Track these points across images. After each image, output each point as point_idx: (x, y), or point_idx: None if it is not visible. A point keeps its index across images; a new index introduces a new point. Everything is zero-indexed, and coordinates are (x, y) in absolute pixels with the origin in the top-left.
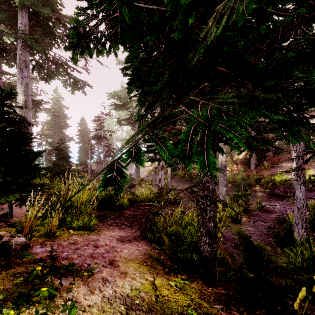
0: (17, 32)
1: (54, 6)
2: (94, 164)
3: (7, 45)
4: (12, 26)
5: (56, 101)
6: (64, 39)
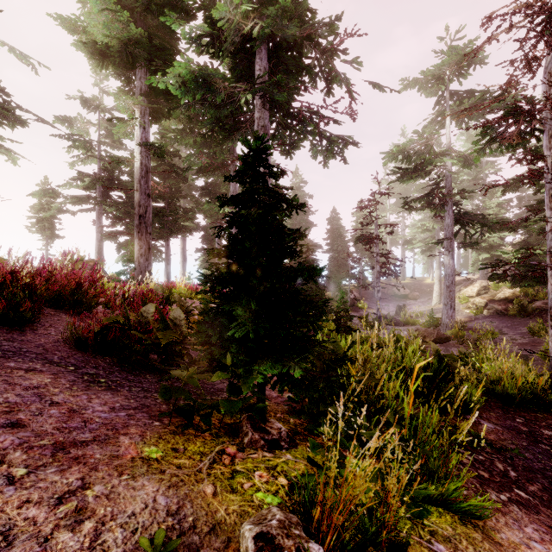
0: (255, 84)
1: (302, 18)
2: (352, 289)
3: (242, 116)
4: (248, 83)
5: (297, 188)
6: (314, 73)
